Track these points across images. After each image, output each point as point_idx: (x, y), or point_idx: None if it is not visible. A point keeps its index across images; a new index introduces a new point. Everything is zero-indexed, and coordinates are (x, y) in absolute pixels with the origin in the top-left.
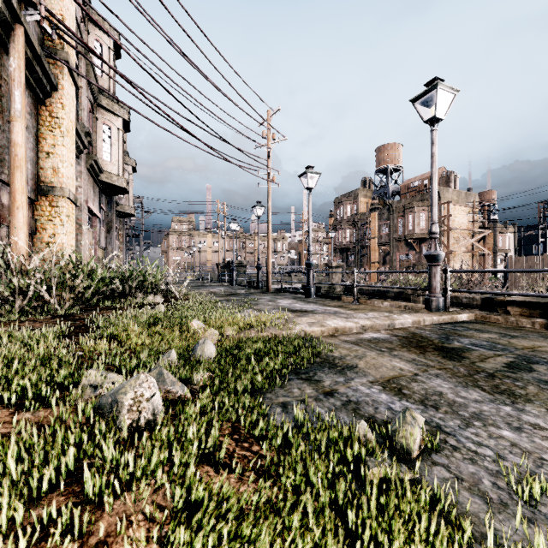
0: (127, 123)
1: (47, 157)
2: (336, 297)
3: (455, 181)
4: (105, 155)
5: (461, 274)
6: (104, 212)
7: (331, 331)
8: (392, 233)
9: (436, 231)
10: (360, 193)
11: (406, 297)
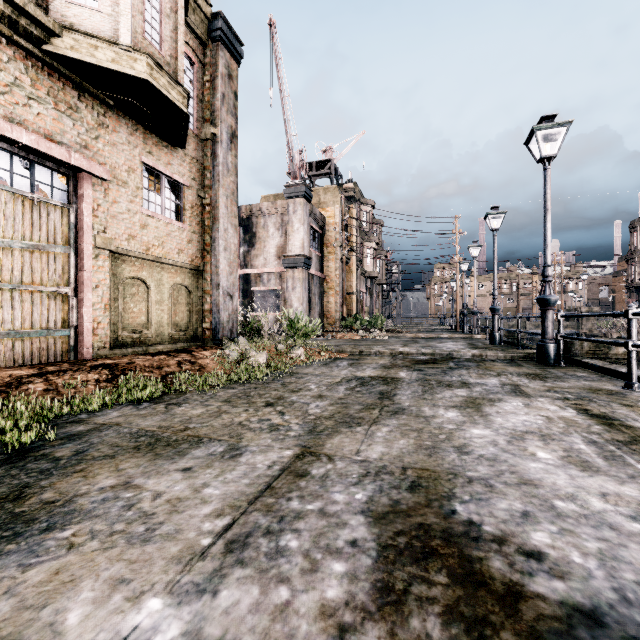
0: (377, 243)
1: (348, 283)
2: None
3: None
4: (368, 263)
5: None
6: (368, 288)
7: (414, 336)
8: None
9: (474, 302)
10: None
11: None
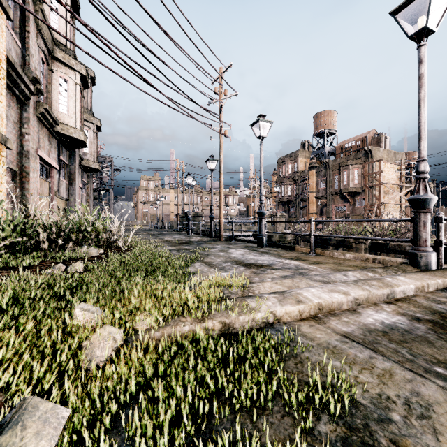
0: (85, 79)
1: None
2: (289, 247)
3: (385, 142)
4: (62, 107)
5: (400, 223)
6: (65, 165)
7: (313, 310)
8: (329, 188)
9: (426, 170)
10: (300, 154)
11: (348, 245)
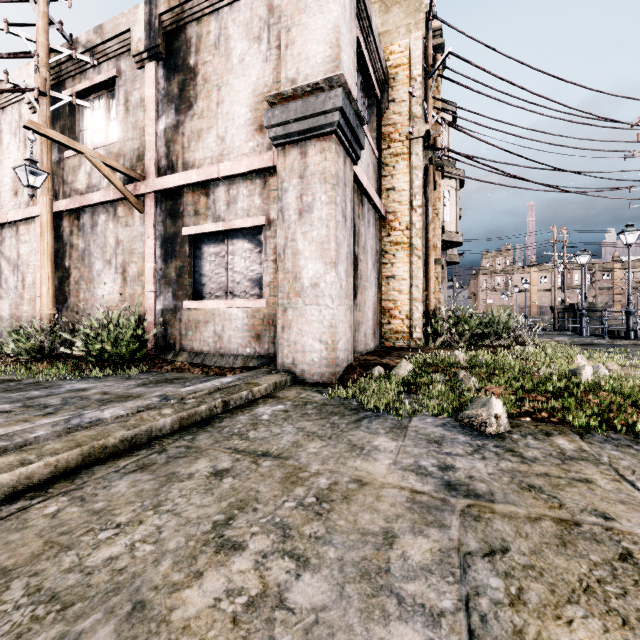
0: (462, 182)
1: None
2: None
3: None
4: (445, 217)
5: None
6: None
7: None
8: None
9: None
10: None
11: None
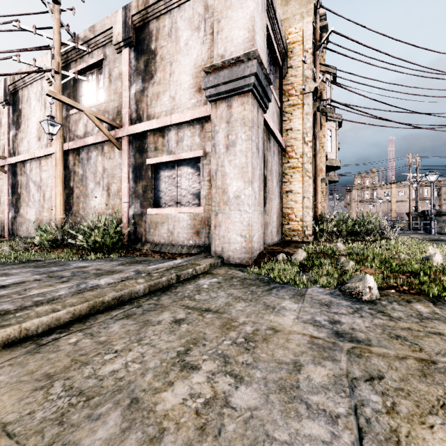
0: (340, 123)
1: None
2: None
3: None
4: (328, 148)
5: None
6: None
7: None
8: None
9: None
10: None
11: None
